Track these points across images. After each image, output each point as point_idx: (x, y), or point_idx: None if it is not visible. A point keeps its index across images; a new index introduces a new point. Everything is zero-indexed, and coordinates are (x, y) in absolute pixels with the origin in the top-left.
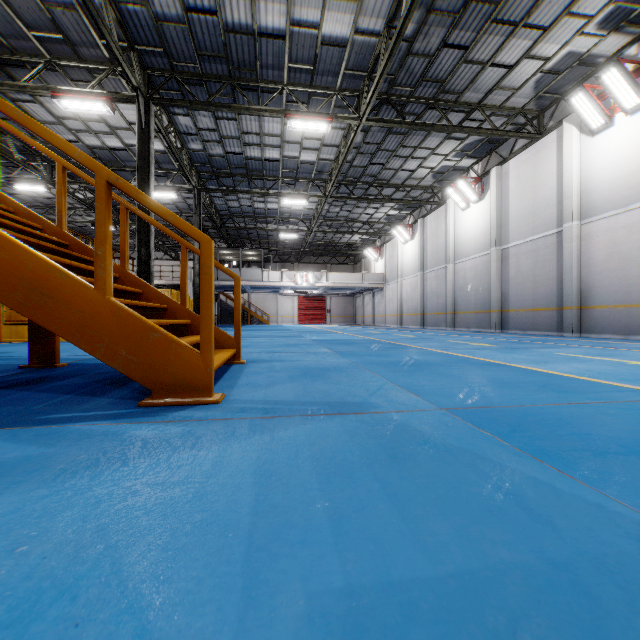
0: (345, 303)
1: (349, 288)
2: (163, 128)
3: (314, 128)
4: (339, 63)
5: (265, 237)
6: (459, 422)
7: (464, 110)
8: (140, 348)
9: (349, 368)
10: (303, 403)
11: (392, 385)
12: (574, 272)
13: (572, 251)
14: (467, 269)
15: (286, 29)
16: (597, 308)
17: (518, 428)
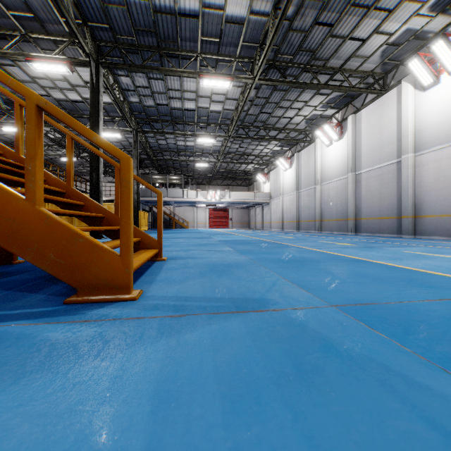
0: (242, 213)
1: (245, 203)
2: (109, 85)
3: (220, 85)
4: (238, 37)
5: (185, 166)
6: (352, 321)
7: (329, 73)
8: (66, 252)
9: (247, 264)
10: (209, 299)
11: (284, 280)
12: (410, 191)
13: (408, 175)
14: (330, 189)
15: (199, 10)
16: (427, 217)
17: (409, 329)
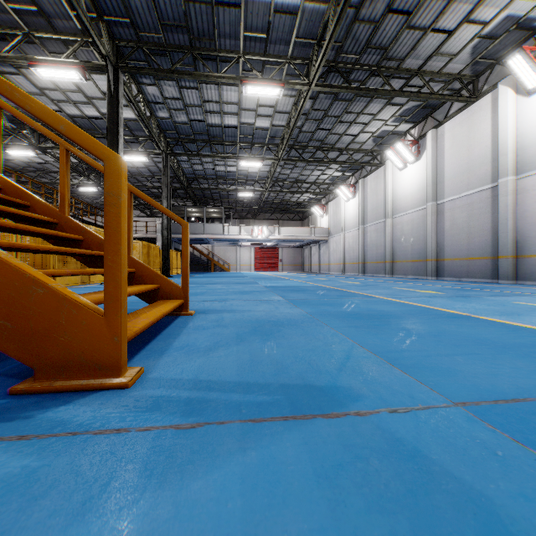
0: (295, 253)
1: (298, 240)
2: (132, 96)
3: (267, 93)
4: (290, 31)
5: (226, 197)
6: (510, 446)
7: (404, 77)
8: (17, 309)
9: (304, 322)
10: (247, 387)
11: (362, 350)
12: (509, 223)
13: (507, 204)
14: (404, 222)
15: None
16: (532, 257)
17: None
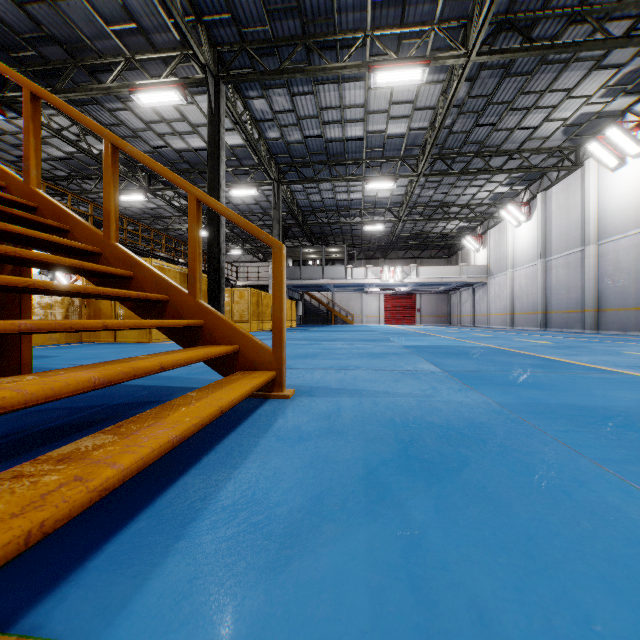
0: (437, 301)
1: (443, 284)
2: (237, 114)
3: (405, 78)
4: None
5: (349, 232)
6: None
7: (630, 15)
8: None
9: (510, 433)
10: None
11: None
12: None
13: None
14: (620, 250)
15: None
16: None
17: None
